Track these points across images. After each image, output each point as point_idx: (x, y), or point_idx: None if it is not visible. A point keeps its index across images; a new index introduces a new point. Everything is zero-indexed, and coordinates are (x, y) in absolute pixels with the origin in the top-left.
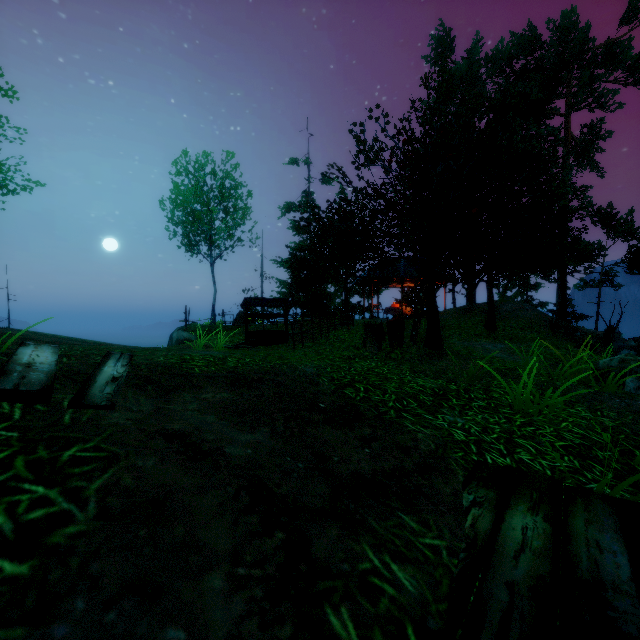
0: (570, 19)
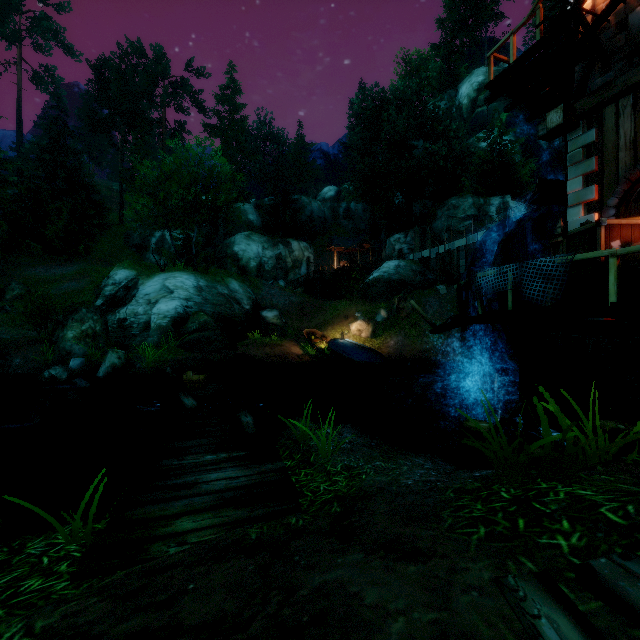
0: None
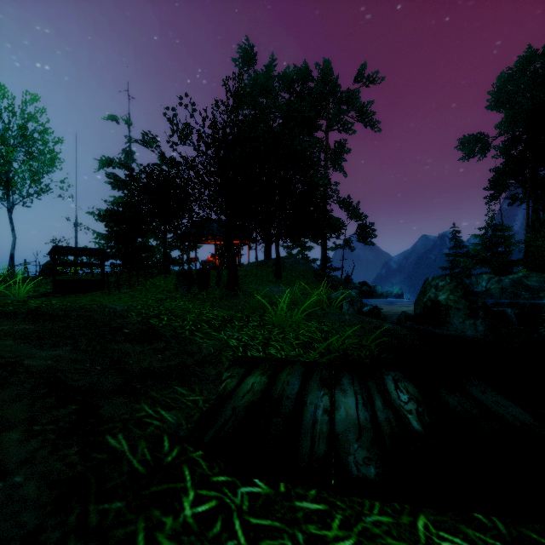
0: (328, 68)
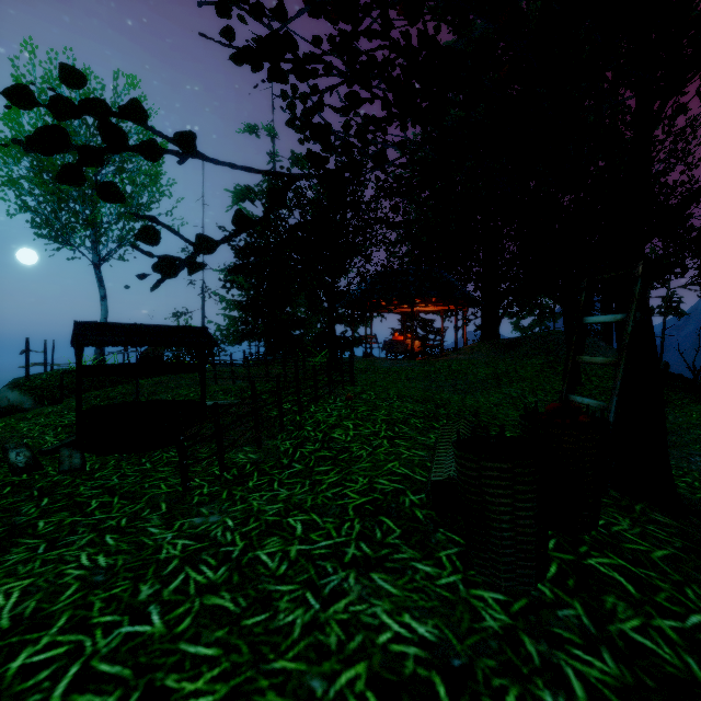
0: None
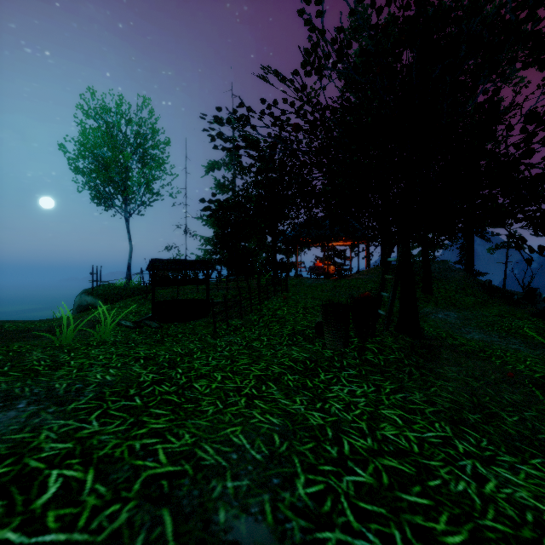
0: None
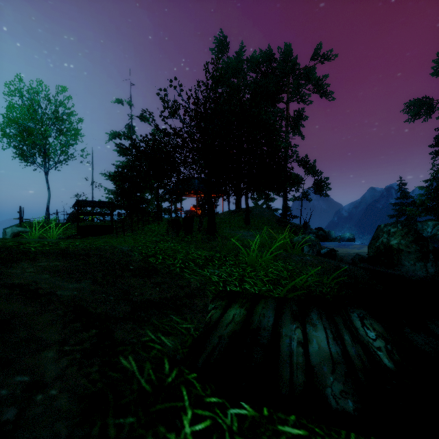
0: (288, 50)
